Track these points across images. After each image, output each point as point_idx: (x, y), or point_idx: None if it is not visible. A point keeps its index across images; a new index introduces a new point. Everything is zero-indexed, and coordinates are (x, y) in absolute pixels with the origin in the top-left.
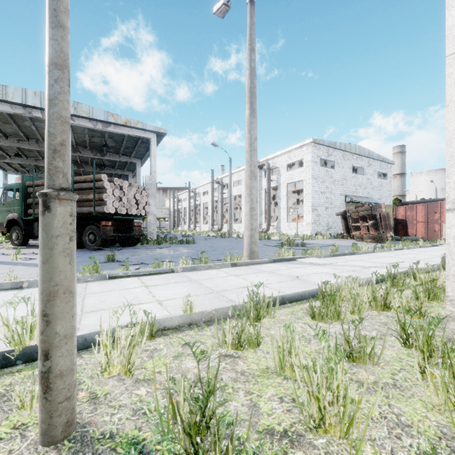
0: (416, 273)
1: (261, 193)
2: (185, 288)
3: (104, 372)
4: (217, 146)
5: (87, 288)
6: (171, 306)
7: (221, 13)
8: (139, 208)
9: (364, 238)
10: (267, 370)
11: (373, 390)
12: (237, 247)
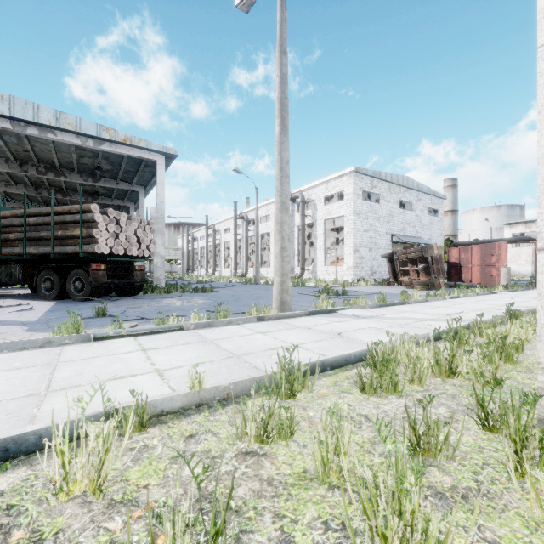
0: (483, 328)
1: (294, 230)
2: (197, 352)
3: (58, 493)
4: (240, 172)
5: (61, 354)
6: (175, 377)
7: (245, 6)
8: (142, 248)
9: (414, 284)
10: (305, 474)
11: (453, 501)
12: (264, 296)
